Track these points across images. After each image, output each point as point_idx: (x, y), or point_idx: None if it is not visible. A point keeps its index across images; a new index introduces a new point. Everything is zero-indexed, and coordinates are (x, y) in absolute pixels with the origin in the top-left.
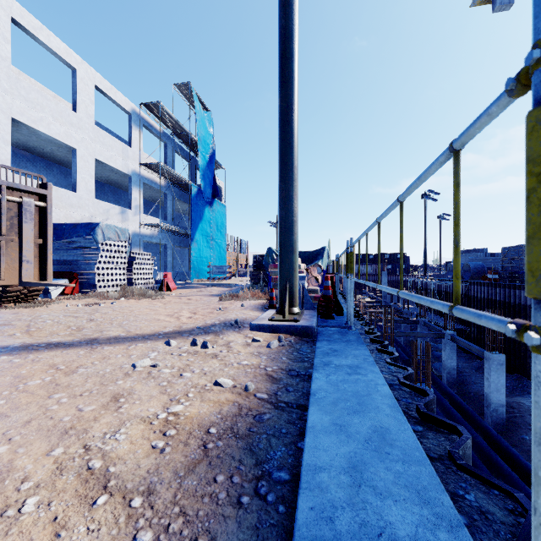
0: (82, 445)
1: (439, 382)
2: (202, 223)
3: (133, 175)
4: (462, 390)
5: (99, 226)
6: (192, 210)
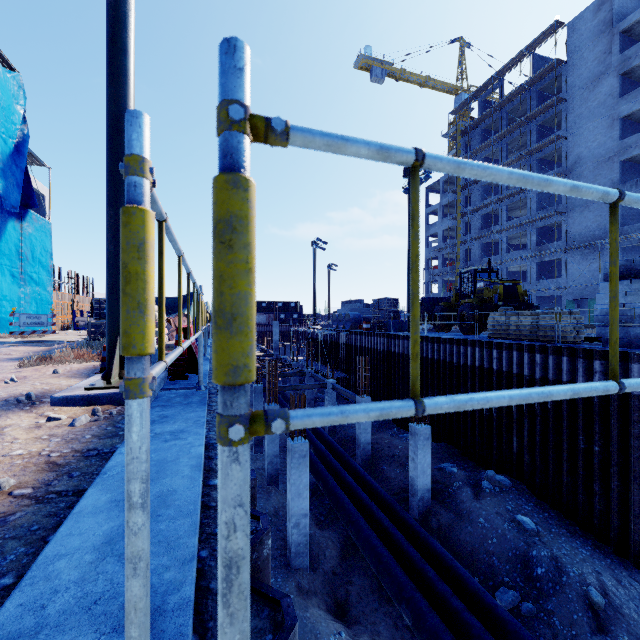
0: None
1: (321, 432)
2: (0, 245)
3: None
4: (342, 436)
5: None
6: None
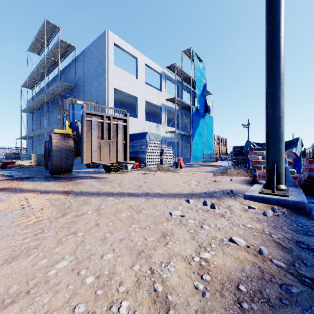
0: (149, 267)
1: None
2: (198, 129)
3: (162, 106)
4: None
5: (147, 134)
6: (192, 121)
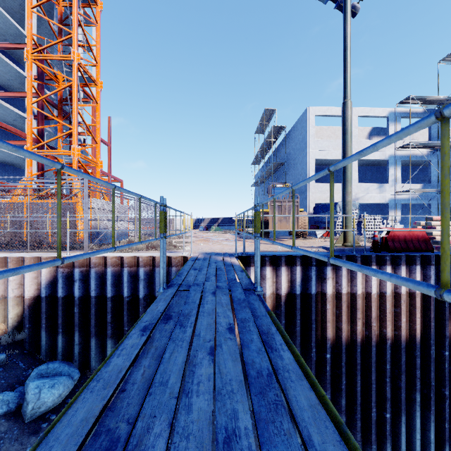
0: None
1: None
2: None
3: (390, 158)
4: None
5: (337, 204)
6: None
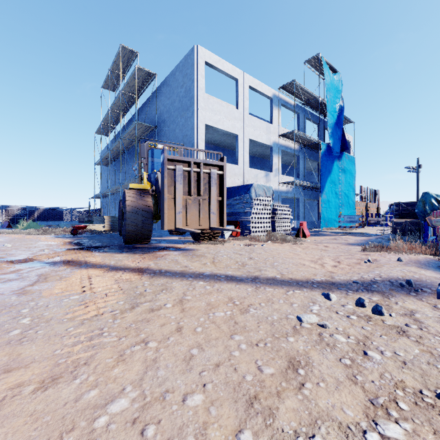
0: None
1: None
2: (330, 177)
3: (274, 145)
4: None
5: (252, 186)
6: (321, 165)
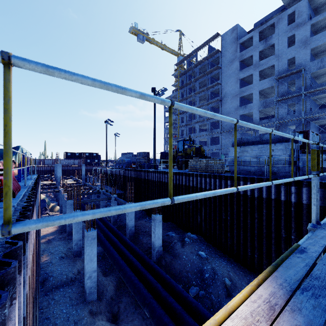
0: None
1: (108, 223)
2: None
3: None
4: (120, 224)
5: None
6: None
